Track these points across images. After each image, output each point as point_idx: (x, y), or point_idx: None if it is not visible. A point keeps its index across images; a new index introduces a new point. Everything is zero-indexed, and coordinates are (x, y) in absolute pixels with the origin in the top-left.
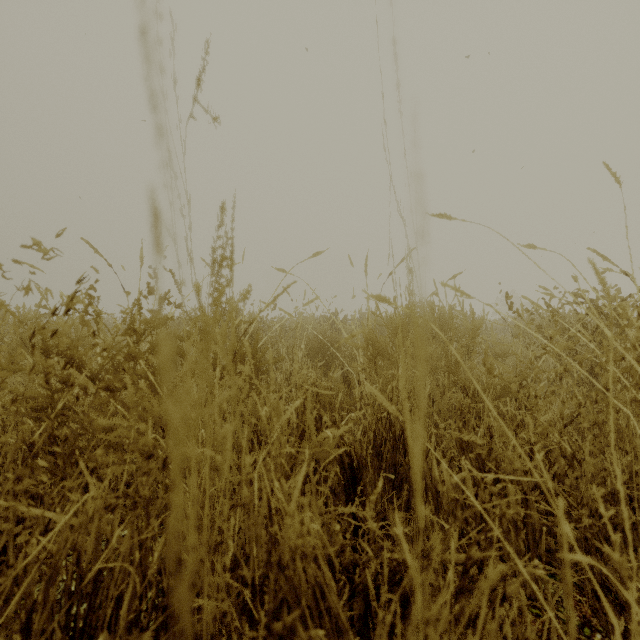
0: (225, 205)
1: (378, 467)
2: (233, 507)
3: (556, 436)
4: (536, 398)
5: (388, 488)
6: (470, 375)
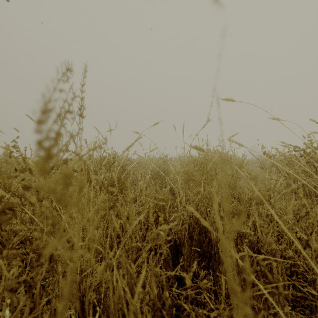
0: (71, 66)
1: (190, 244)
2: (100, 283)
3: (297, 229)
4: (286, 207)
5: (196, 256)
6: (267, 204)
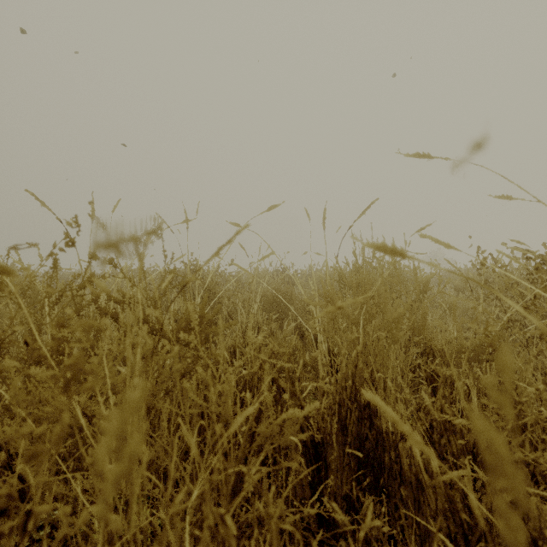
0: None
1: (342, 441)
2: None
3: None
4: (546, 374)
5: (353, 464)
6: None
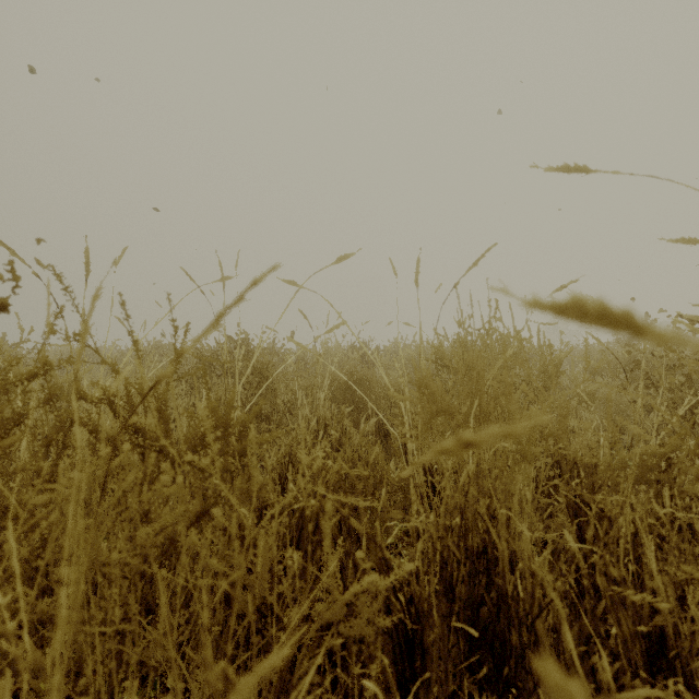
0: None
1: (447, 610)
2: None
3: None
4: None
5: (463, 643)
6: None
